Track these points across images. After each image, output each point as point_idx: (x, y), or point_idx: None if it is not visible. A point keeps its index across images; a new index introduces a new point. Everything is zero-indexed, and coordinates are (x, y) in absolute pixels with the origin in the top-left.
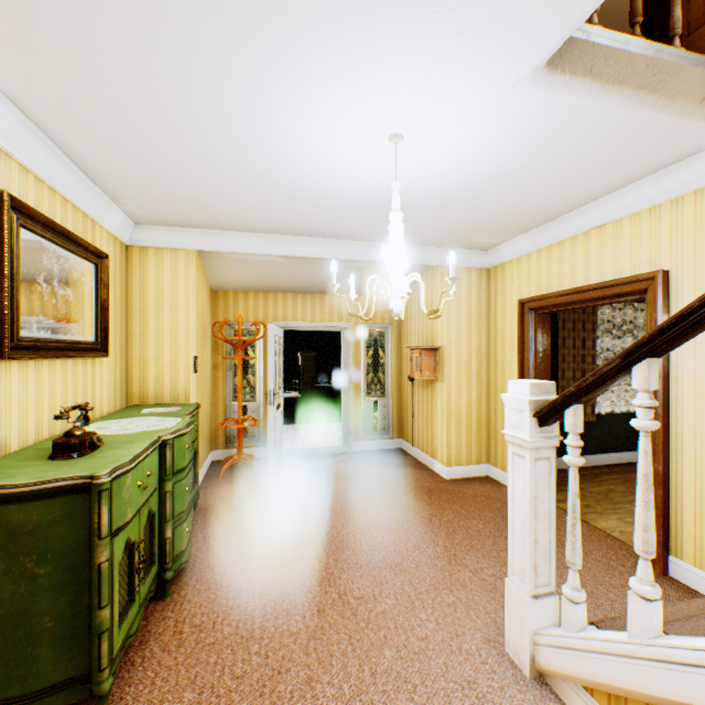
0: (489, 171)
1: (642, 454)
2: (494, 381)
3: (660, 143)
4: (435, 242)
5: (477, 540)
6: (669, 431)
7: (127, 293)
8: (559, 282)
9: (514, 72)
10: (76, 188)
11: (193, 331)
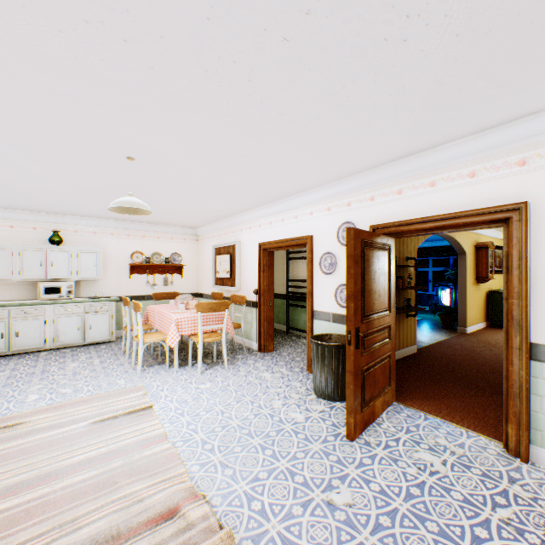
0: None
1: None
2: None
3: None
4: None
5: None
6: None
7: None
8: None
9: None
10: (499, 236)
11: None
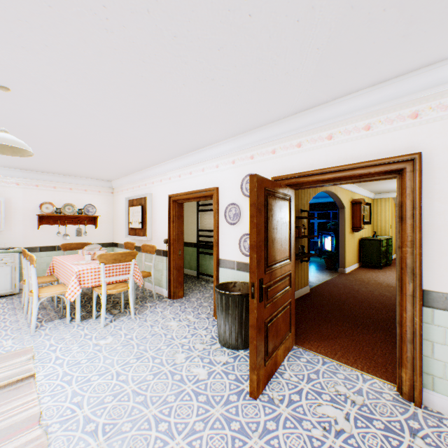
0: None
1: None
2: None
3: None
4: None
5: None
6: None
7: (372, 210)
8: None
9: None
10: (367, 194)
11: (389, 218)
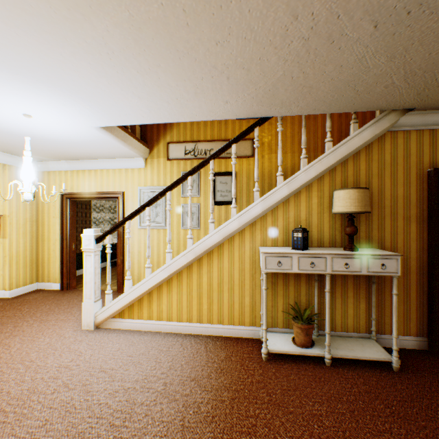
0: (65, 139)
1: (128, 244)
2: (43, 235)
3: (125, 153)
4: (6, 150)
5: (51, 311)
6: (125, 245)
7: None
8: (84, 188)
9: (92, 125)
10: None
11: None
